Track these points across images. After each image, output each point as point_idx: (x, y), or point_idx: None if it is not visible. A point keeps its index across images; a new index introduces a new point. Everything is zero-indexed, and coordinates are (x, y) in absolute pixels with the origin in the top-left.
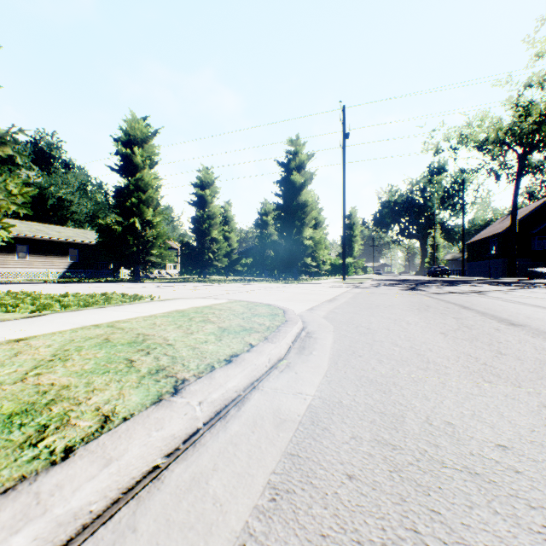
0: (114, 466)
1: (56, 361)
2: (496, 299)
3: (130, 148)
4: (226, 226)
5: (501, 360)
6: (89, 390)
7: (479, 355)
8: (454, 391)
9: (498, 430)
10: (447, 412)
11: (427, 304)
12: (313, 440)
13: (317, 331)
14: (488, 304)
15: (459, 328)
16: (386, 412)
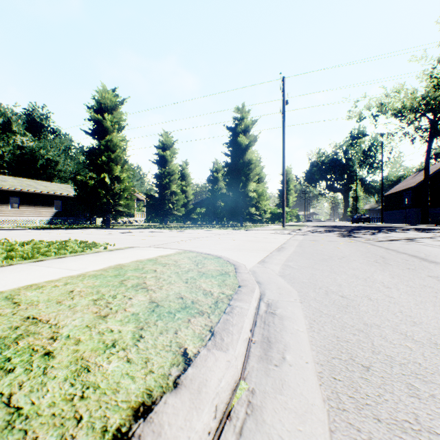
0: None
1: None
2: None
3: (101, 114)
4: (183, 181)
5: None
6: None
7: None
8: None
9: None
10: None
11: (380, 254)
12: None
13: (280, 301)
14: None
15: None
16: None
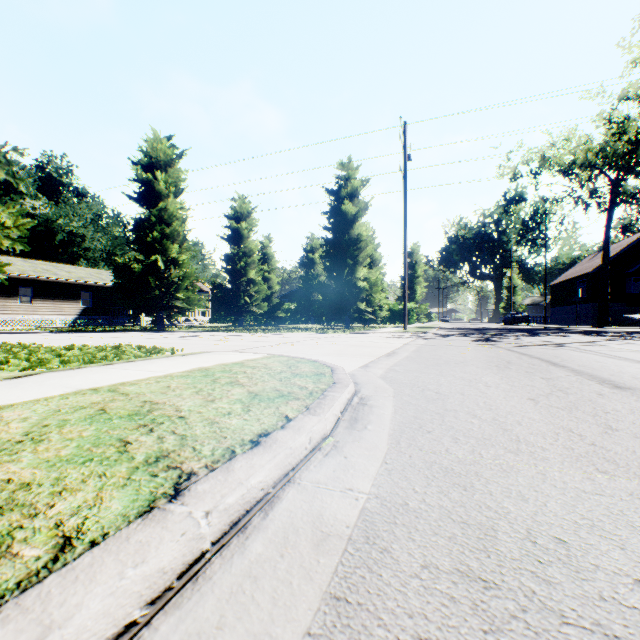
0: (53, 639)
1: (26, 442)
2: (591, 353)
3: (152, 172)
4: (265, 265)
5: (613, 438)
6: (55, 491)
7: (583, 431)
8: (559, 486)
9: (633, 554)
10: (555, 522)
11: (508, 359)
12: (368, 571)
13: (373, 396)
14: (582, 359)
15: (552, 393)
16: (469, 521)
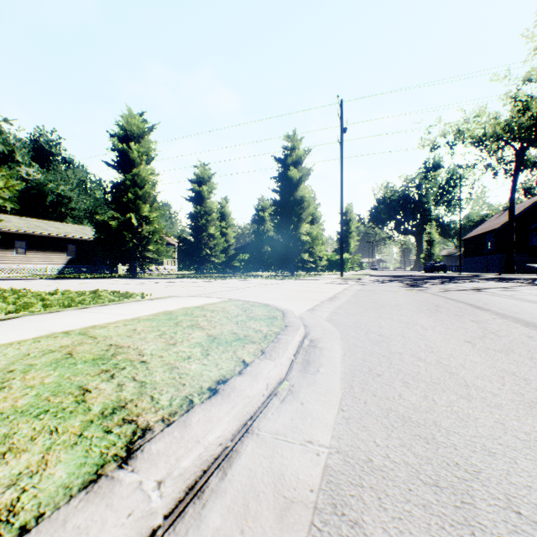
0: None
1: None
2: (507, 298)
3: (127, 143)
4: (223, 222)
5: None
6: None
7: (526, 374)
8: (522, 438)
9: None
10: (532, 485)
11: (436, 303)
12: None
13: (322, 338)
14: (501, 303)
15: (485, 335)
16: (440, 484)
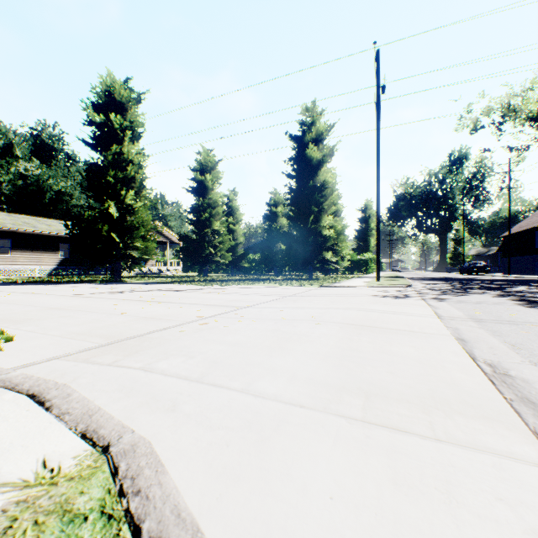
0: None
1: None
2: None
3: (107, 115)
4: (231, 217)
5: None
6: None
7: None
8: None
9: None
10: None
11: None
12: None
13: None
14: None
15: None
16: None
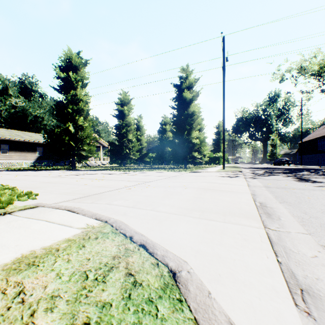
0: None
1: None
2: None
3: (67, 73)
4: (138, 132)
5: None
6: None
7: None
8: None
9: None
10: None
11: None
12: None
13: None
14: None
15: None
16: None
